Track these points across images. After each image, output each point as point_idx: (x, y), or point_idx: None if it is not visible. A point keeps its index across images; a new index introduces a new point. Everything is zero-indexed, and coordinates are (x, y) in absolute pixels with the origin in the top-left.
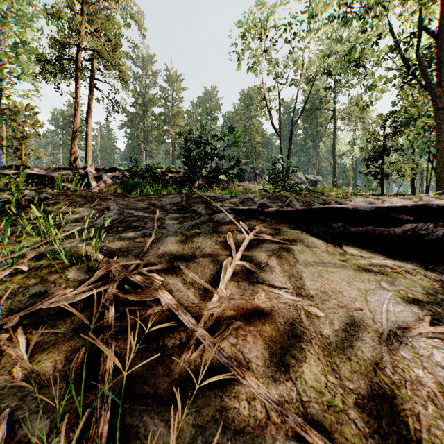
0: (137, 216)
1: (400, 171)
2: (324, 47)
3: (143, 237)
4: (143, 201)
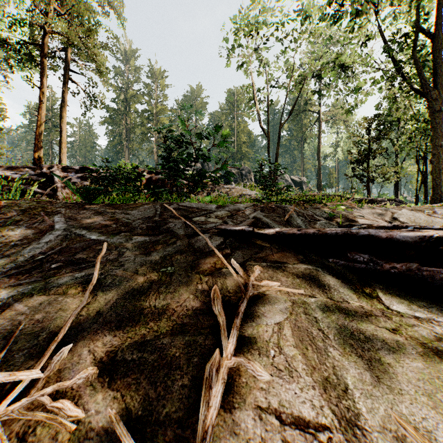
0: (89, 239)
1: (385, 174)
2: (312, 46)
3: (83, 284)
4: (104, 215)
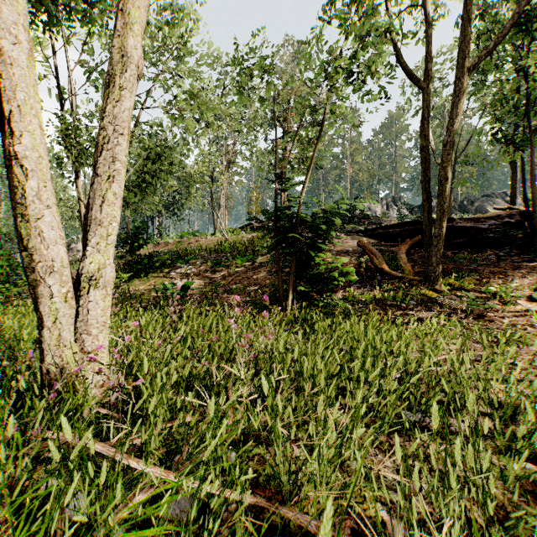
0: None
1: None
2: None
3: None
4: None
